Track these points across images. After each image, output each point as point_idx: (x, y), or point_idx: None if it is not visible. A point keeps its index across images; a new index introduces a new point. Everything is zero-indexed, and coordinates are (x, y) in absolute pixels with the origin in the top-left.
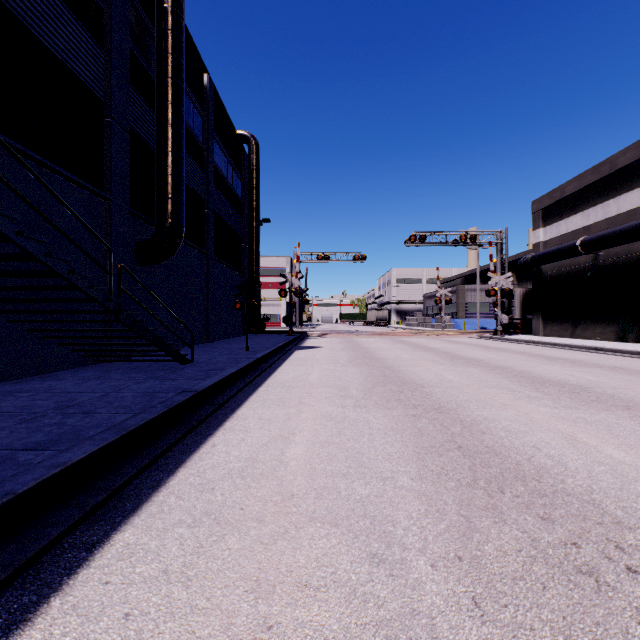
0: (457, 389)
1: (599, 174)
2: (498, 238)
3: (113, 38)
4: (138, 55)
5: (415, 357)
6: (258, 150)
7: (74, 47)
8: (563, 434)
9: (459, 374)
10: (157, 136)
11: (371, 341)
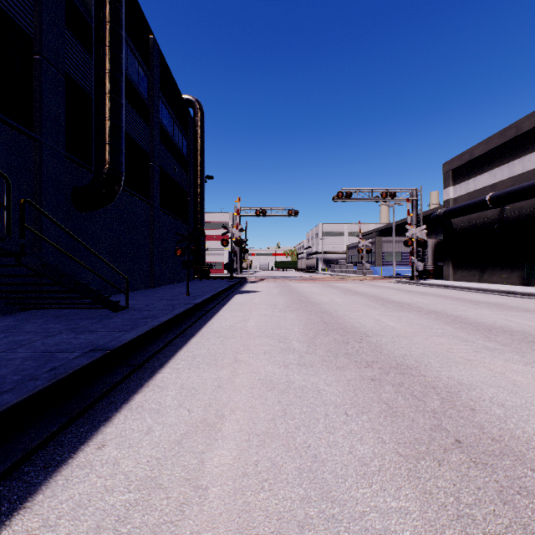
0: (405, 338)
1: (505, 137)
2: (414, 195)
3: None
4: None
5: (348, 301)
6: (202, 113)
7: None
8: None
9: (398, 320)
10: (94, 81)
11: (304, 285)
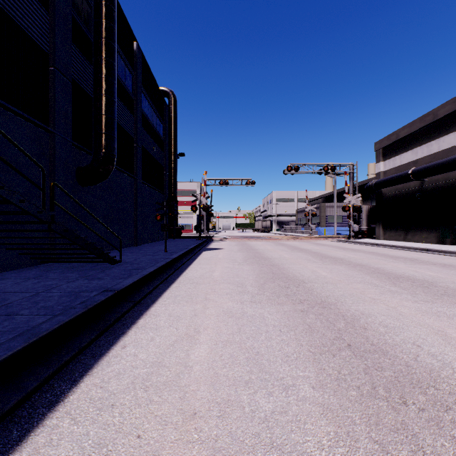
0: (332, 284)
1: (425, 122)
2: (351, 169)
3: (56, 3)
4: (79, 20)
5: (294, 256)
6: (175, 102)
7: (21, 6)
8: (434, 329)
9: (330, 271)
10: (94, 84)
11: (259, 244)
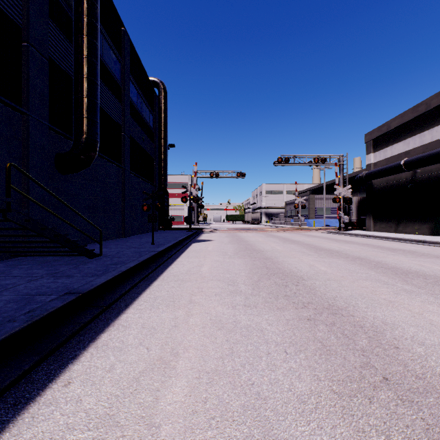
0: (335, 282)
1: (417, 112)
2: (341, 160)
3: None
4: None
5: (286, 249)
6: (165, 92)
7: None
8: None
9: (329, 265)
10: (74, 64)
11: (250, 235)
